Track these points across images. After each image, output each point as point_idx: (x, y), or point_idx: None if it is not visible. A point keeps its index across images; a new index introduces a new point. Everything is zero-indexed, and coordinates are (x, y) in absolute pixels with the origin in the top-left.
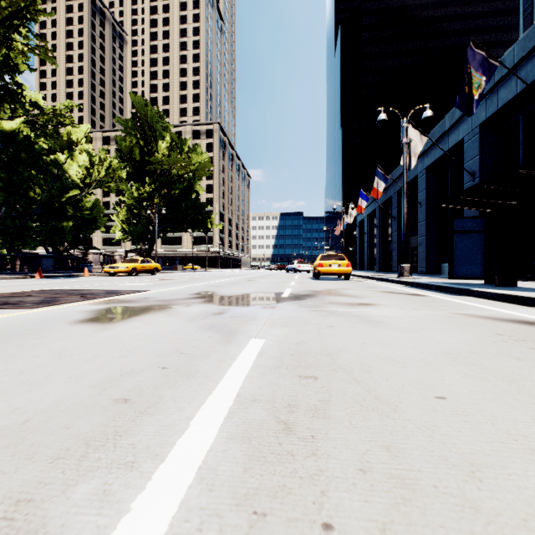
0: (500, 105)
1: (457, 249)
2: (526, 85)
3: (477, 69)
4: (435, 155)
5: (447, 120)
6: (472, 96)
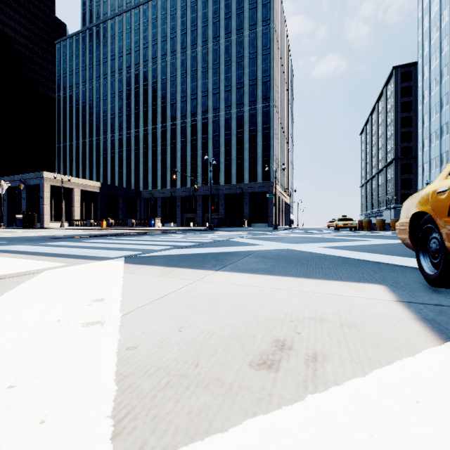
0: (31, 184)
1: (17, 221)
2: (36, 184)
3: (22, 183)
4: (12, 185)
5: (16, 177)
6: (21, 189)
